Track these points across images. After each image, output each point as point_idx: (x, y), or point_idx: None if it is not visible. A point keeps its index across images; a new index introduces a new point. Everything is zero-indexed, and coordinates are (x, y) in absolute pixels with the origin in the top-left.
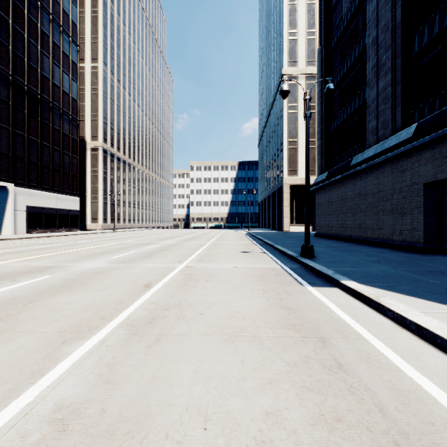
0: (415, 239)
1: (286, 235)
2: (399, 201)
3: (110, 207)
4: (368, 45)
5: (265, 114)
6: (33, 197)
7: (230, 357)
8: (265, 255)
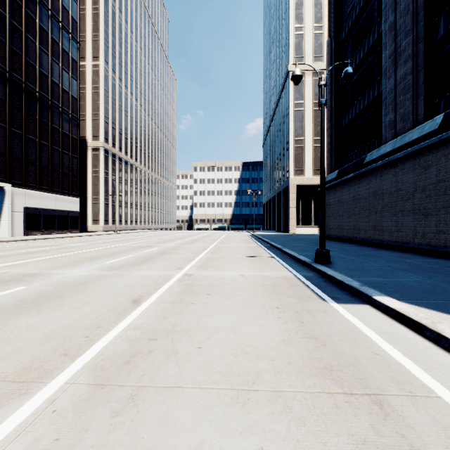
0: (442, 242)
1: (292, 237)
2: (421, 200)
3: (111, 209)
4: (384, 32)
5: (269, 112)
6: (31, 198)
7: (240, 442)
8: (273, 261)
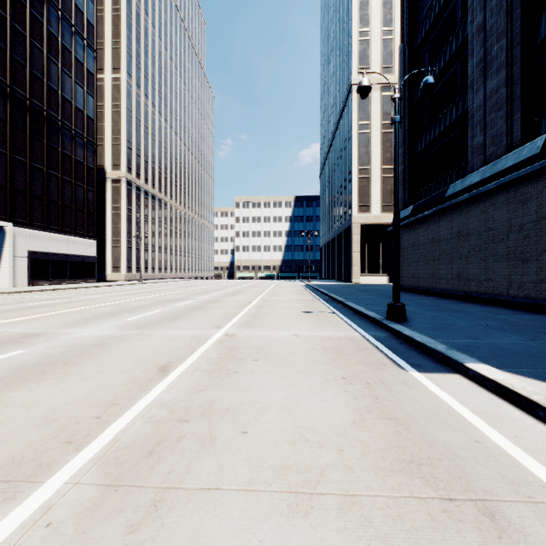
0: (544, 294)
1: (356, 287)
2: (518, 242)
3: (135, 253)
4: (471, 35)
5: (328, 136)
6: (38, 240)
7: None
8: (335, 317)
